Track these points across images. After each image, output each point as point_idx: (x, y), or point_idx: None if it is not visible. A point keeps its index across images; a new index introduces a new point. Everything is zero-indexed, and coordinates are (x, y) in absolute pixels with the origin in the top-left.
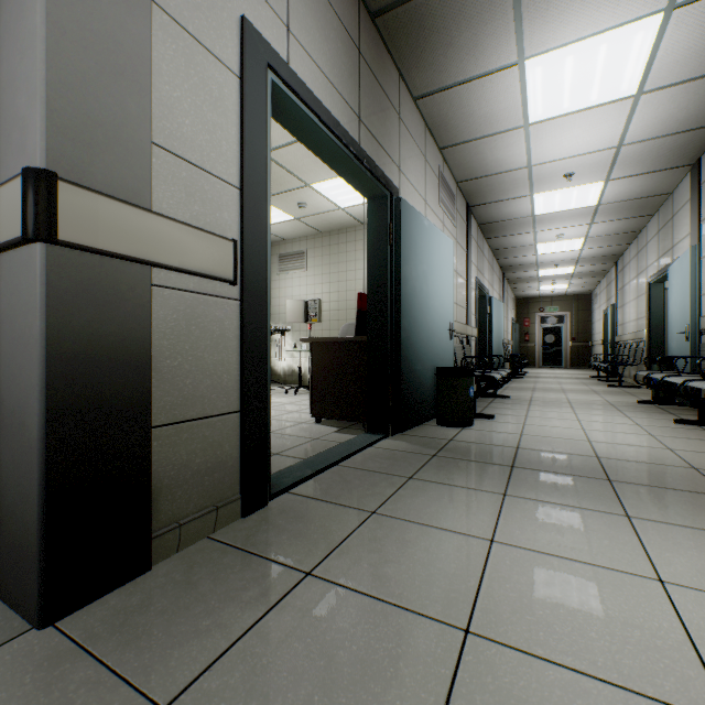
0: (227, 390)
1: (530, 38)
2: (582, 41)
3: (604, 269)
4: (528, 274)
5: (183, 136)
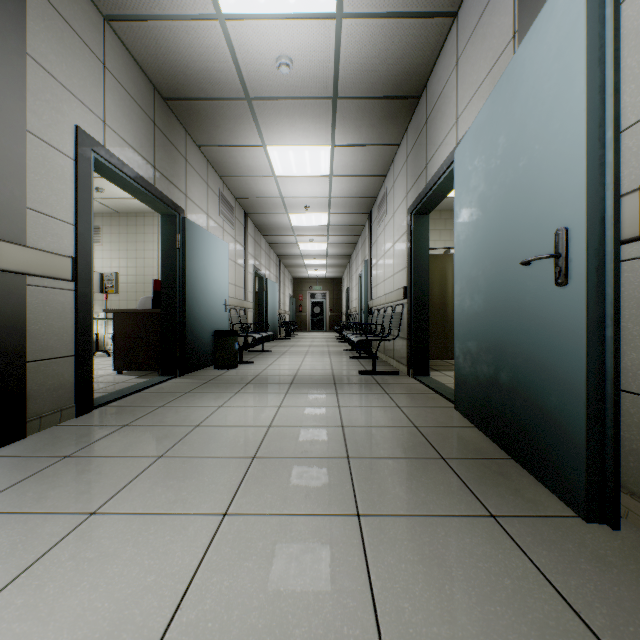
0: (67, 343)
1: (267, 137)
2: (295, 146)
3: (344, 263)
4: (298, 262)
5: (42, 200)
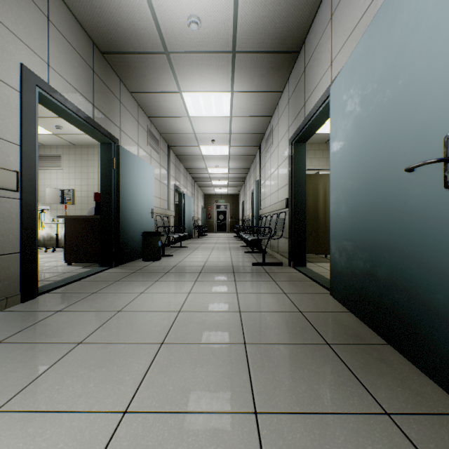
0: (12, 242)
1: (182, 85)
2: (204, 92)
3: (241, 183)
4: (207, 183)
5: None
